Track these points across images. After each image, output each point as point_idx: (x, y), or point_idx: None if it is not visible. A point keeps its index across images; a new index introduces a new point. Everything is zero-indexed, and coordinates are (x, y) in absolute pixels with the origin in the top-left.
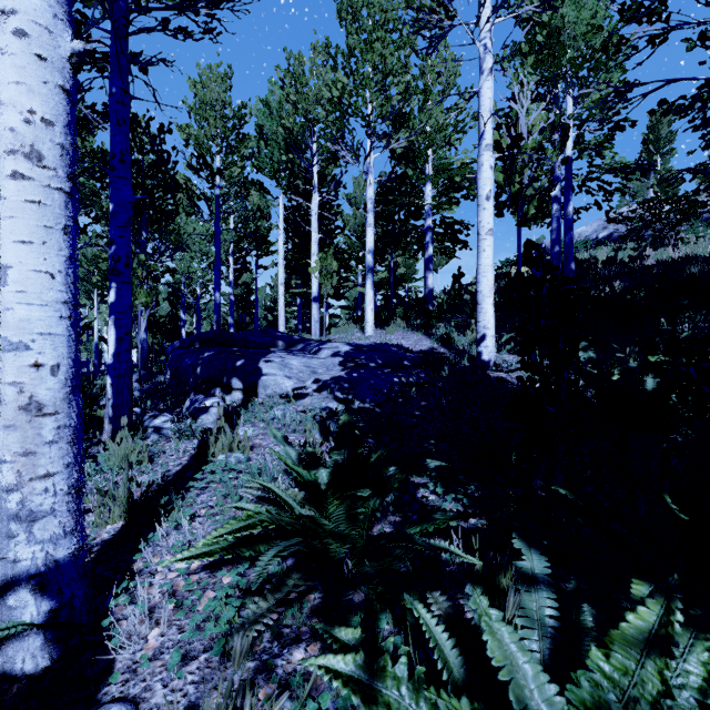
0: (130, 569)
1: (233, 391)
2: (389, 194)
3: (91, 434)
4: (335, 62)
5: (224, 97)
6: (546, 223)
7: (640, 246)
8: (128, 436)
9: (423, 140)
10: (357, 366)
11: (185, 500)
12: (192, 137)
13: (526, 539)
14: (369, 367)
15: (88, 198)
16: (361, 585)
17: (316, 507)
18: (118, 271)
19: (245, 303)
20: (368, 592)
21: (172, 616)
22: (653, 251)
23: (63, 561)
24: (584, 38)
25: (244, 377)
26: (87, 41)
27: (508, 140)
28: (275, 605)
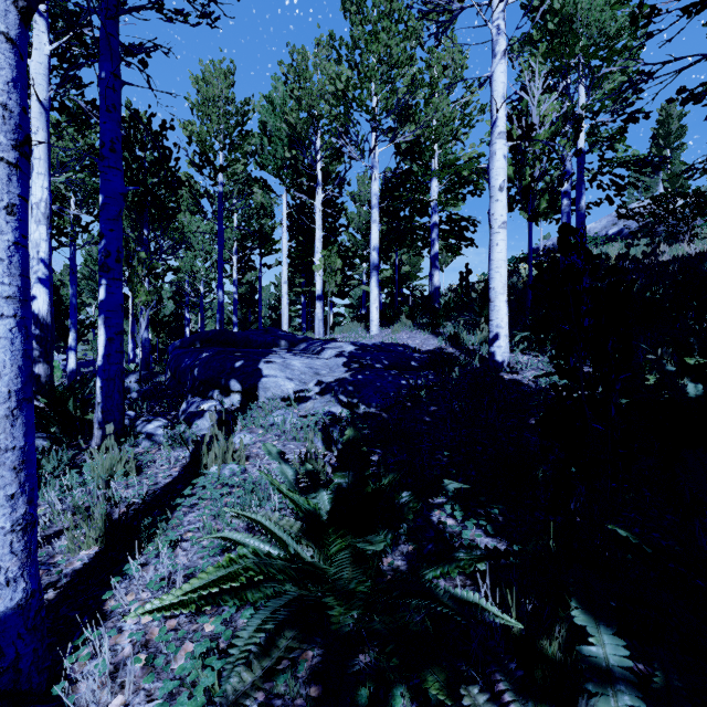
0: (99, 609)
1: (232, 393)
2: (394, 191)
3: (82, 439)
4: (339, 55)
5: (227, 93)
6: (555, 219)
7: (653, 242)
8: (114, 445)
9: (429, 134)
10: (362, 367)
11: (170, 522)
12: (194, 133)
13: (591, 610)
14: (375, 369)
15: (90, 196)
16: (369, 650)
17: (316, 541)
18: (108, 267)
19: (249, 302)
20: (378, 649)
21: (140, 678)
22: (668, 247)
23: (5, 615)
24: (597, 25)
25: (243, 379)
26: (77, 25)
27: (519, 131)
28: (262, 677)
